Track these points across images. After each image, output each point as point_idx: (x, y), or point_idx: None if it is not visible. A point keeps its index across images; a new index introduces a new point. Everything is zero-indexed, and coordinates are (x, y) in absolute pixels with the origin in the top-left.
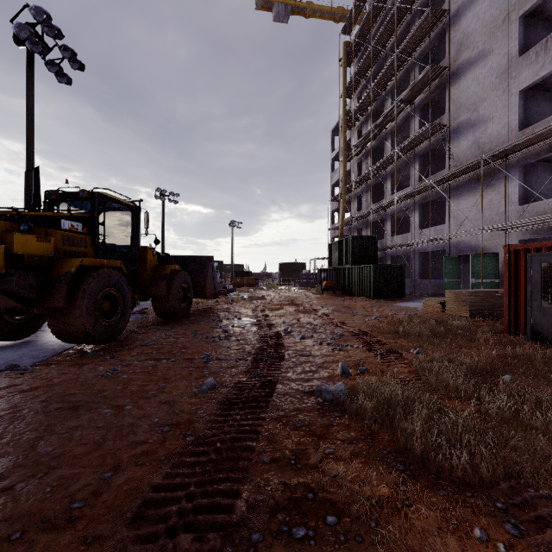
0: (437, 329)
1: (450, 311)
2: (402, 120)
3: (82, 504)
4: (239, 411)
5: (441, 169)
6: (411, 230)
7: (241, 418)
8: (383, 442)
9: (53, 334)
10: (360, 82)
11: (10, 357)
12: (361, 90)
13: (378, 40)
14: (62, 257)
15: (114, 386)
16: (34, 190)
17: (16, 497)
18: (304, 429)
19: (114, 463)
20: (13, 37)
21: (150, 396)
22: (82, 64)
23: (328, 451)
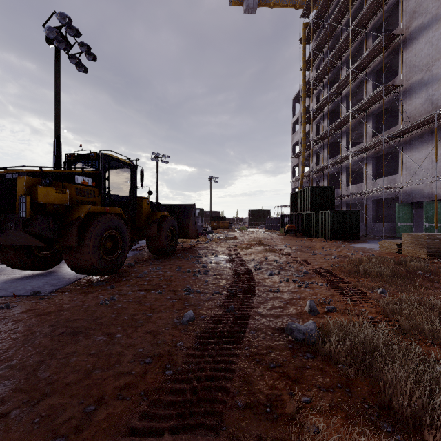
0: (397, 270)
1: (407, 253)
2: (356, 85)
3: (63, 440)
4: (214, 346)
5: (393, 126)
6: (365, 180)
7: (217, 354)
8: (362, 392)
9: (68, 266)
10: (318, 56)
11: (36, 284)
12: (319, 62)
13: (334, 18)
14: (76, 205)
15: (109, 314)
16: (56, 153)
17: (9, 425)
18: (277, 371)
19: (98, 395)
20: (45, 39)
21: (138, 325)
22: (95, 56)
23: (304, 399)
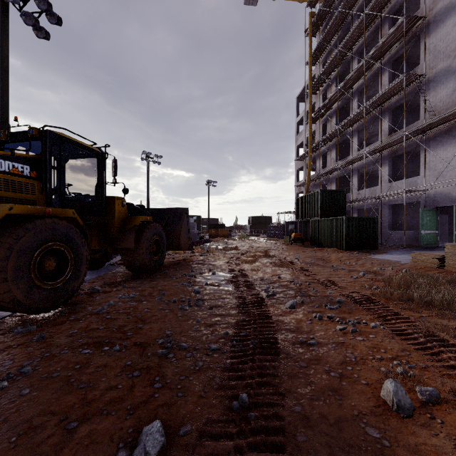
0: None
1: (452, 268)
2: (369, 78)
3: None
4: None
5: (410, 123)
6: (380, 183)
7: None
8: None
9: None
10: (325, 49)
11: None
12: (326, 56)
13: (344, 5)
14: None
15: None
16: None
17: None
18: None
19: None
20: None
21: None
22: (59, 18)
23: None
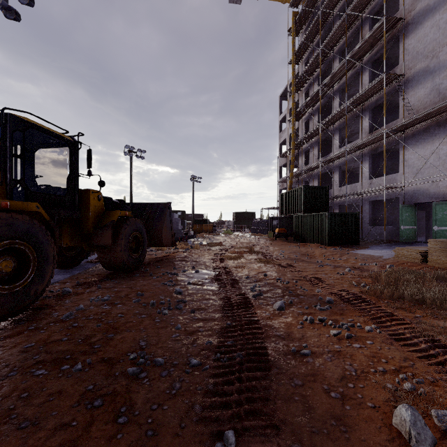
0: None
1: (435, 263)
2: (350, 77)
3: None
4: None
5: (389, 122)
6: (361, 180)
7: None
8: None
9: None
10: (308, 48)
11: None
12: (309, 55)
13: (326, 5)
14: None
15: None
16: None
17: None
18: None
19: None
20: None
21: None
22: None
23: None
